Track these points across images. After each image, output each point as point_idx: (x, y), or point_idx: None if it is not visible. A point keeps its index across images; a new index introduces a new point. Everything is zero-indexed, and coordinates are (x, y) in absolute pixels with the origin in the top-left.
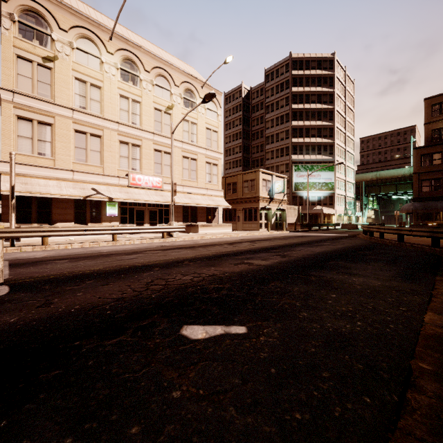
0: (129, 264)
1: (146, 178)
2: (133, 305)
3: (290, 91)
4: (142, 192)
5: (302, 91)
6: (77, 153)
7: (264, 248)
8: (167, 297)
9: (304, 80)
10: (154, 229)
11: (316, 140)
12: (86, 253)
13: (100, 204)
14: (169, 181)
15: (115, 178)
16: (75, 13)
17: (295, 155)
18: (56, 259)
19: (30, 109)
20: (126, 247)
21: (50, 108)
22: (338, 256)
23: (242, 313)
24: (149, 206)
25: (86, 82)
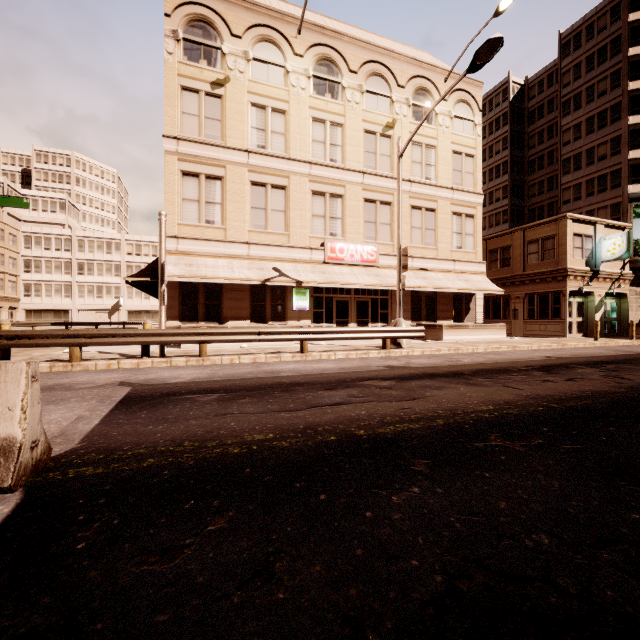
0: (335, 425)
1: (351, 247)
2: None
3: (623, 58)
4: (345, 270)
5: None
6: (253, 216)
7: None
8: None
9: None
10: (369, 332)
11: None
12: (254, 378)
13: (284, 292)
14: (389, 251)
15: (306, 251)
16: (251, 7)
17: (638, 184)
18: (199, 391)
19: (196, 160)
20: (323, 366)
21: (220, 154)
22: None
23: None
24: (357, 294)
25: (265, 107)
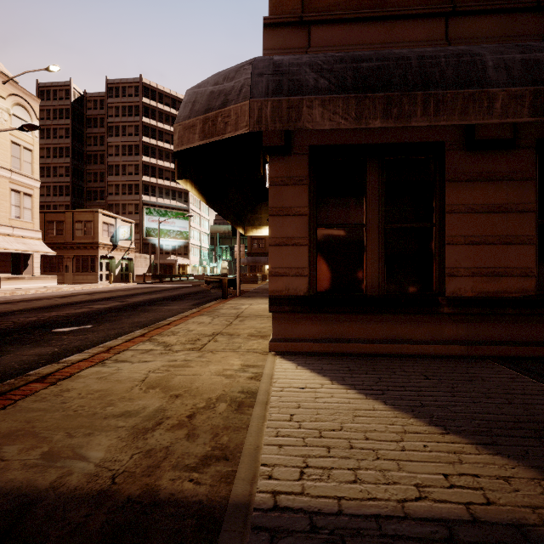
0: None
1: None
2: (0, 331)
3: (140, 120)
4: None
5: (155, 126)
6: None
7: (105, 298)
8: (27, 326)
9: (158, 114)
10: None
11: (171, 184)
12: None
13: None
14: None
15: None
16: None
17: (147, 196)
18: None
19: None
20: None
21: None
22: (168, 299)
23: (89, 323)
24: None
25: None
